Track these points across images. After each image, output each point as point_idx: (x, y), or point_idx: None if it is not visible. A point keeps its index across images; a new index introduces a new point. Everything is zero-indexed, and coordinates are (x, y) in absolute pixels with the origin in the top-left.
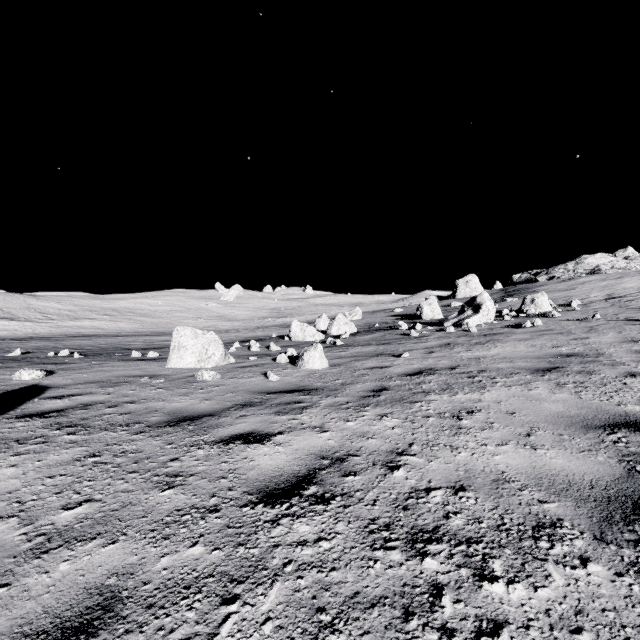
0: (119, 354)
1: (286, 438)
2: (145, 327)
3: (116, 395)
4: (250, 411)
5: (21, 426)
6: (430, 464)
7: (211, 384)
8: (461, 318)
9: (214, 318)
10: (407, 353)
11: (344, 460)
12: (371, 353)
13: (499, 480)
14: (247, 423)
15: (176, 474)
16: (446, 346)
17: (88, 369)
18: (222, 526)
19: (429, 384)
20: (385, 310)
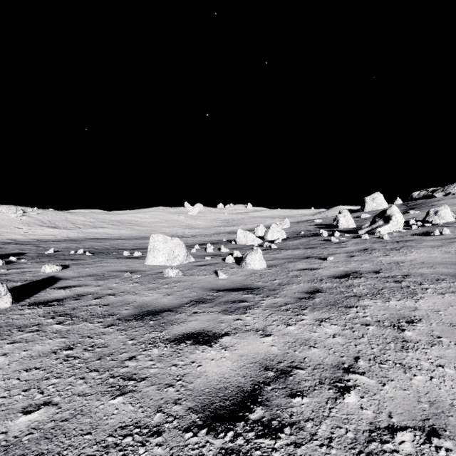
0: (115, 253)
1: (231, 341)
2: (137, 233)
3: (103, 287)
4: (202, 308)
5: (28, 313)
6: (384, 388)
7: (174, 280)
8: (373, 227)
9: (183, 227)
10: (332, 257)
11: (289, 374)
12: (300, 256)
13: None
14: (198, 321)
15: (129, 376)
16: (364, 251)
17: (91, 264)
18: None
19: (359, 288)
20: (307, 221)
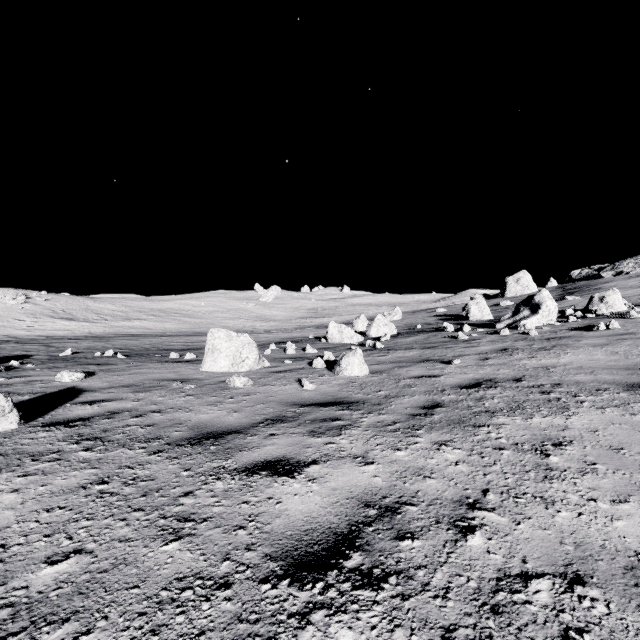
0: (159, 355)
1: (321, 470)
2: (188, 327)
3: (144, 402)
4: (281, 429)
5: (42, 437)
6: (519, 528)
7: (242, 392)
8: (516, 319)
9: (253, 318)
10: (458, 360)
11: (396, 511)
12: (416, 358)
13: (635, 568)
14: (276, 446)
15: (186, 517)
16: (503, 351)
17: (126, 371)
18: (231, 617)
19: (492, 401)
20: (426, 310)
